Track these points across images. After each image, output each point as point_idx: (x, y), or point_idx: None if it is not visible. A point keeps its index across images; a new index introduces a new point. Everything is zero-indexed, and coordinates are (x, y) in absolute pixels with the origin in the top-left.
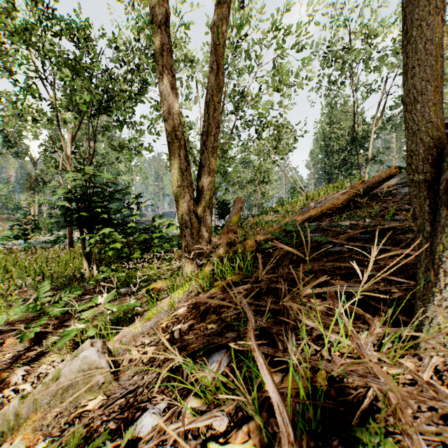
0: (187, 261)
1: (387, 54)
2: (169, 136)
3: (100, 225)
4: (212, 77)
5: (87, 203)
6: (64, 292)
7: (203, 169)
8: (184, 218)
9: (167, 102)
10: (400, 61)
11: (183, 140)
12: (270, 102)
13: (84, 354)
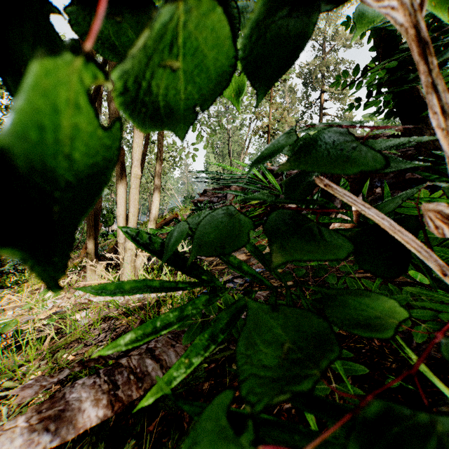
0: None
1: (245, 105)
2: None
3: None
4: None
5: None
6: None
7: None
8: None
9: None
10: (253, 112)
11: None
12: None
13: None
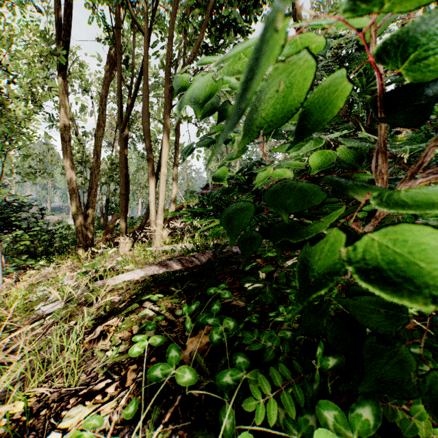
0: (80, 248)
1: None
2: (70, 191)
3: (11, 230)
4: (94, 161)
5: (1, 215)
6: (12, 265)
7: (89, 205)
8: (78, 229)
9: (69, 176)
10: None
11: (78, 193)
12: (157, 129)
13: (49, 268)
